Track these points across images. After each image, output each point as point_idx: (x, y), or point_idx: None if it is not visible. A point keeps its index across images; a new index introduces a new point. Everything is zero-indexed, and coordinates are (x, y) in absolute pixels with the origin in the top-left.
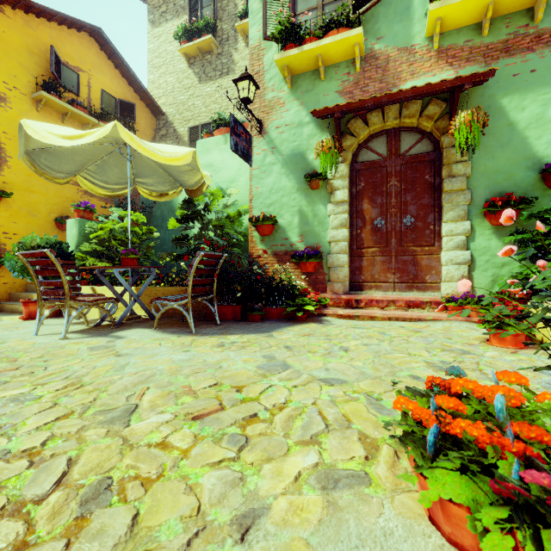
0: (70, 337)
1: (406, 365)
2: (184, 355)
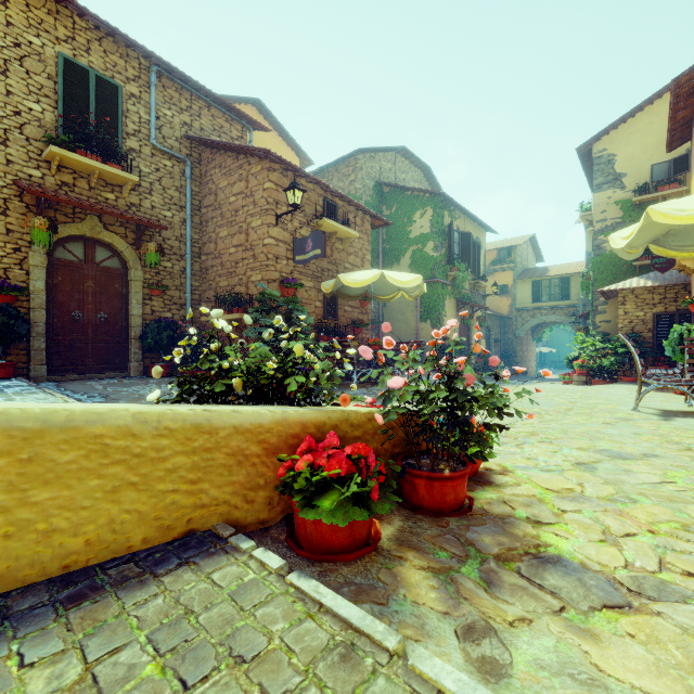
0: (642, 411)
1: (692, 511)
2: (617, 433)
